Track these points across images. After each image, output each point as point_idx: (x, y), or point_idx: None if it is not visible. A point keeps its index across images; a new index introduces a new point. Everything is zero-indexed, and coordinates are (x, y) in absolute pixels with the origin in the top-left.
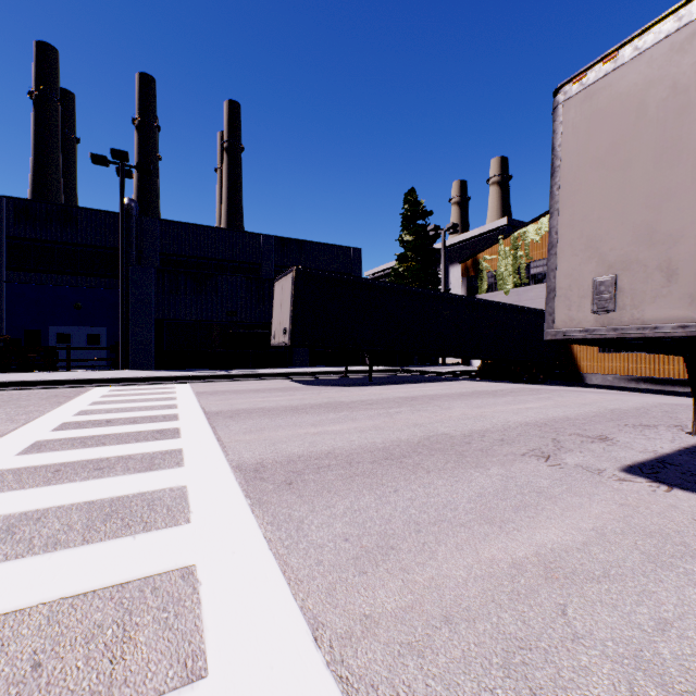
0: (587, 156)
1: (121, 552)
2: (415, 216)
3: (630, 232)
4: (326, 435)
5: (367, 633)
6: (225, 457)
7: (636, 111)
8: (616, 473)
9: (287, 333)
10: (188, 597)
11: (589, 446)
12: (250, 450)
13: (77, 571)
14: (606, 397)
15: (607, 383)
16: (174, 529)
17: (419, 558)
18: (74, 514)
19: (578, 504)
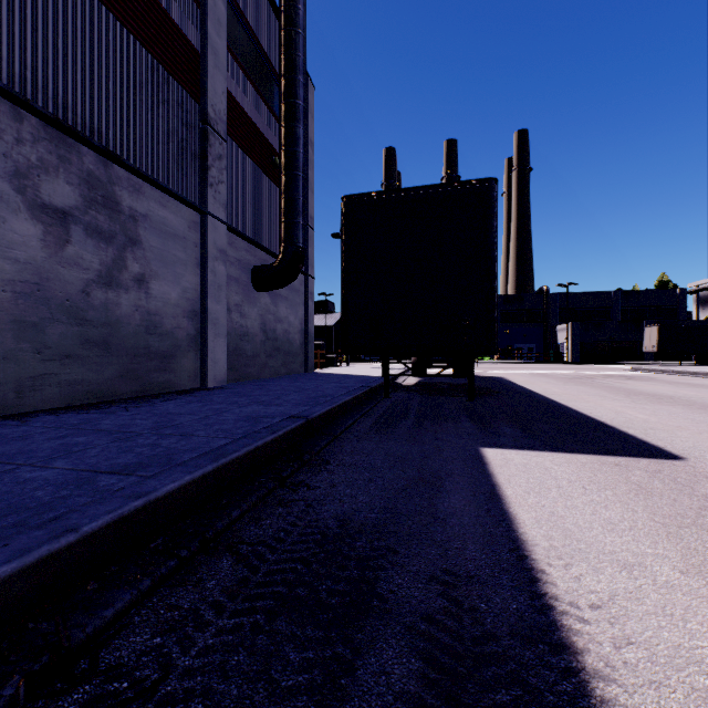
0: None
1: None
2: None
3: None
4: None
5: None
6: None
7: None
8: None
9: (655, 347)
10: None
11: None
12: None
13: None
14: None
15: None
16: None
17: None
18: None
19: None
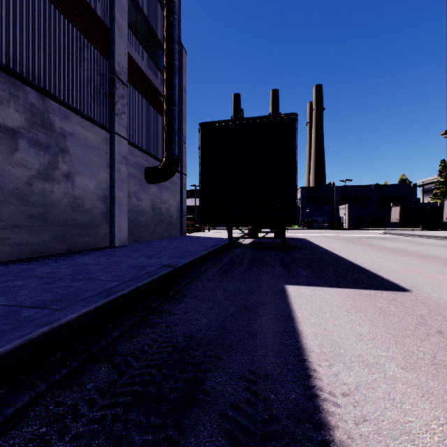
0: (445, 207)
1: None
2: (445, 170)
3: None
4: None
5: None
6: None
7: None
8: None
9: (398, 219)
10: None
11: None
12: None
13: None
14: None
15: None
16: None
17: None
18: None
19: None
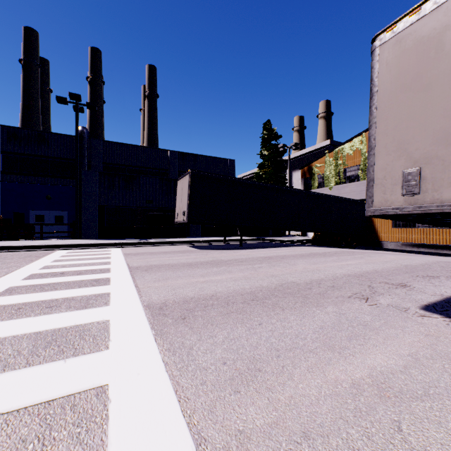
0: (398, 83)
1: (53, 374)
2: (270, 138)
3: (431, 136)
4: (211, 283)
5: (240, 448)
6: (139, 298)
7: (435, 48)
8: (417, 311)
9: (185, 214)
10: (99, 413)
11: (395, 291)
12: (157, 294)
13: (16, 390)
14: (400, 257)
15: (398, 248)
16: (96, 354)
17: (280, 379)
18: (24, 342)
19: (394, 334)
